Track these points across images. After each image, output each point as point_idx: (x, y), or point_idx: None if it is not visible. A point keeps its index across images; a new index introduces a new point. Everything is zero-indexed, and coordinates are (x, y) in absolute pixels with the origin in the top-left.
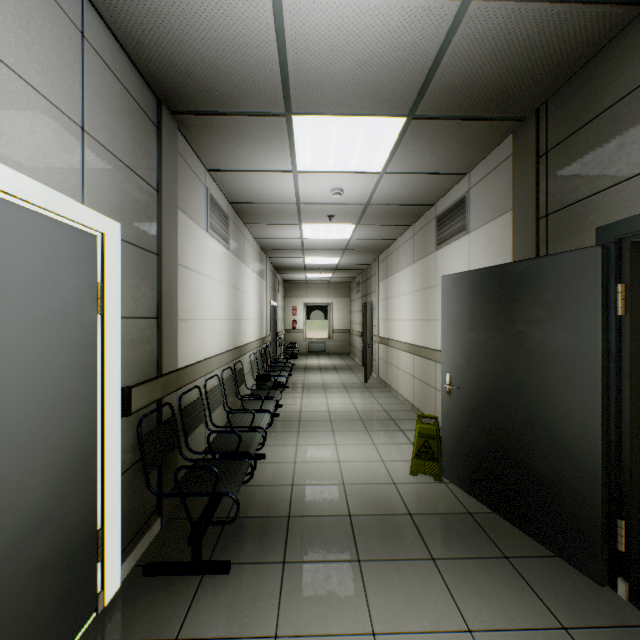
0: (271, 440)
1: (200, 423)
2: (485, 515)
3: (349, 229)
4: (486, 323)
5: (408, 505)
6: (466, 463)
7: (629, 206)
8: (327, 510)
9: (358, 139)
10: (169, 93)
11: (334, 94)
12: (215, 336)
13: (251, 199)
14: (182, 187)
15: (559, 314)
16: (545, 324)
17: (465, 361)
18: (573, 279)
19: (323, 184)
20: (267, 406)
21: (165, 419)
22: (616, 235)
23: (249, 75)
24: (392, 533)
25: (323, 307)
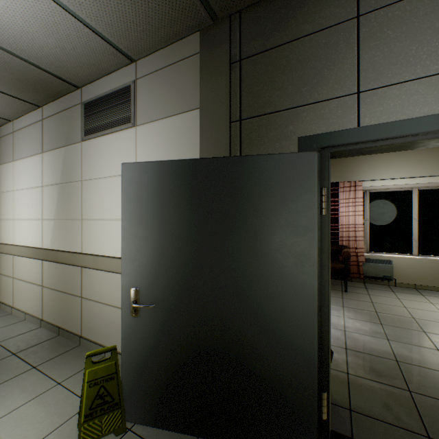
0: None
1: None
2: None
3: None
4: (192, 223)
5: None
6: (163, 393)
7: (329, 123)
8: None
9: None
10: None
11: None
12: None
13: None
14: None
15: (278, 213)
16: (264, 223)
17: (162, 269)
18: (292, 180)
19: None
20: None
21: None
22: (320, 146)
23: None
24: None
25: None
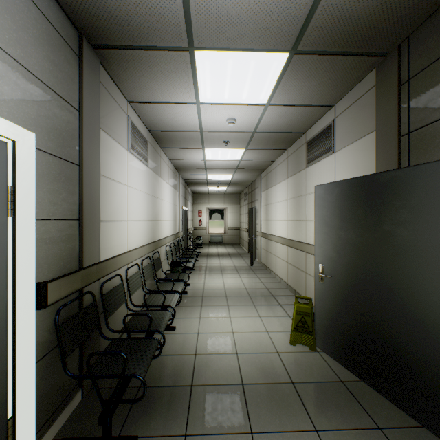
0: (180, 313)
1: (120, 304)
2: (355, 383)
3: (240, 152)
4: (355, 223)
5: (290, 374)
6: (337, 338)
7: None
8: (223, 379)
9: (249, 73)
10: (88, 26)
11: (229, 28)
12: (136, 233)
13: (165, 127)
14: (105, 112)
15: (427, 216)
16: (412, 225)
17: (336, 254)
18: None
19: (220, 115)
20: (177, 287)
21: (86, 305)
22: None
23: (155, 7)
24: (279, 403)
25: (220, 211)
